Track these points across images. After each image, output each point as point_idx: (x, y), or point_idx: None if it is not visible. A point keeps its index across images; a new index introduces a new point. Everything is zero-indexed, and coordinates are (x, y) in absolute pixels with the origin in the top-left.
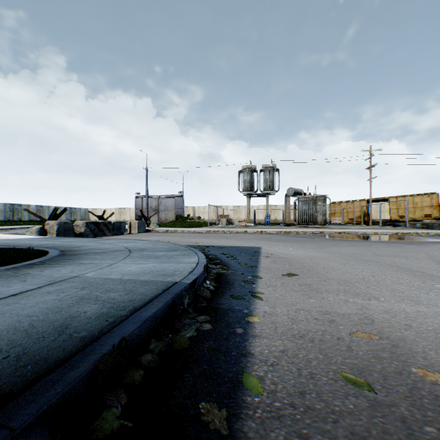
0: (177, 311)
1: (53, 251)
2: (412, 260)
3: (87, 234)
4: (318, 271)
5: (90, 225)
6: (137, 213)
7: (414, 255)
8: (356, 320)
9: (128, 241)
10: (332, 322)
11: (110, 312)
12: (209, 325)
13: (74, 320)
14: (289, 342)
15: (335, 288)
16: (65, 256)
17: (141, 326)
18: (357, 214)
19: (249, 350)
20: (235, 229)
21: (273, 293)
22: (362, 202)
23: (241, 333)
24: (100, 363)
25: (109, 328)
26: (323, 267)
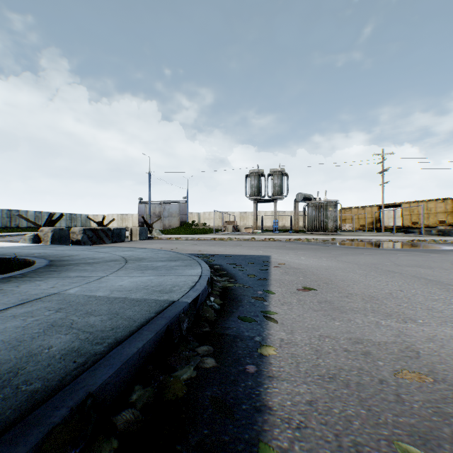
0: (172, 341)
1: (41, 261)
2: (438, 271)
3: (85, 241)
4: (337, 284)
5: (88, 232)
6: (140, 219)
7: (438, 265)
8: (396, 351)
9: (126, 249)
10: (367, 355)
11: (82, 347)
12: (212, 360)
13: (31, 361)
14: (317, 387)
15: (361, 306)
16: (52, 267)
17: (121, 370)
18: (368, 221)
19: (265, 401)
20: (242, 237)
21: (290, 314)
22: (374, 208)
23: (254, 372)
24: (44, 443)
25: (75, 374)
26: (342, 279)
